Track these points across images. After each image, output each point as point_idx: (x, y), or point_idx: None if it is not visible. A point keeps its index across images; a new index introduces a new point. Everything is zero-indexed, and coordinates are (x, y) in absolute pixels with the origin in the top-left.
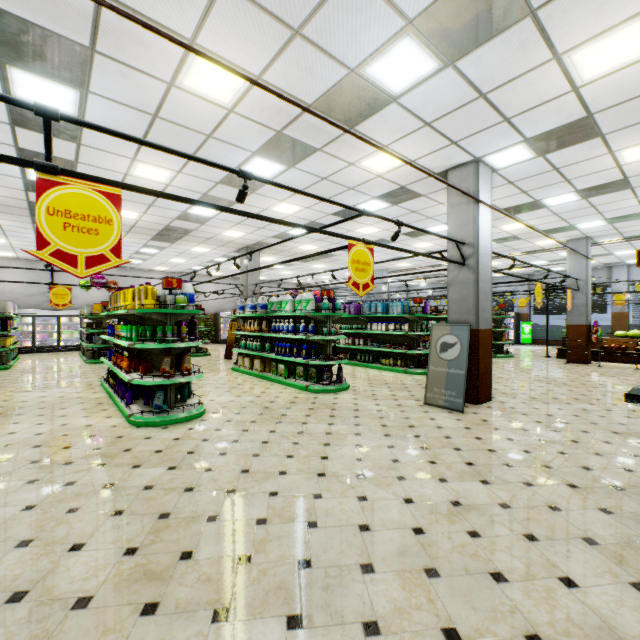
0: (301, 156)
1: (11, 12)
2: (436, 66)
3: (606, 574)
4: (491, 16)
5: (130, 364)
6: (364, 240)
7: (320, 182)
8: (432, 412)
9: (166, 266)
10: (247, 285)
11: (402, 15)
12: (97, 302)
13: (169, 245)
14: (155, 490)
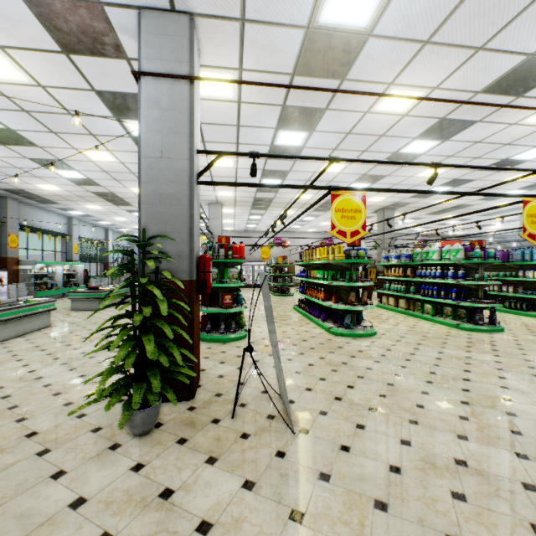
0: (458, 130)
1: (292, 105)
2: None
3: None
4: None
5: (324, 295)
6: None
7: (472, 146)
8: None
9: (315, 228)
10: (383, 239)
11: None
12: (272, 256)
13: (323, 213)
14: (374, 371)
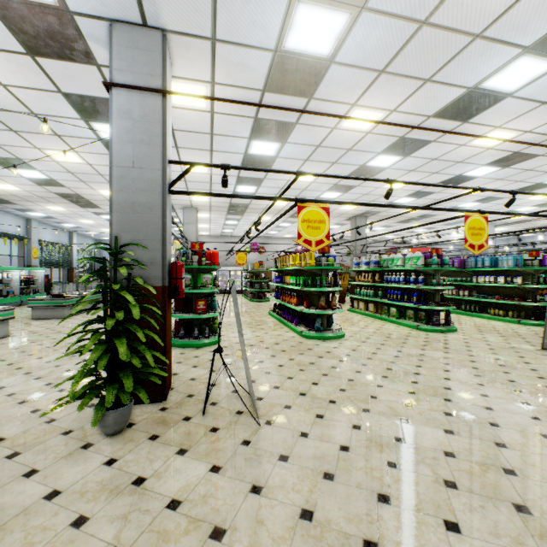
0: (416, 148)
1: (264, 118)
2: None
3: None
4: None
5: (297, 300)
6: (479, 211)
7: (430, 162)
8: None
9: (292, 234)
10: (356, 246)
11: (518, 47)
12: (249, 261)
13: None
14: (338, 369)
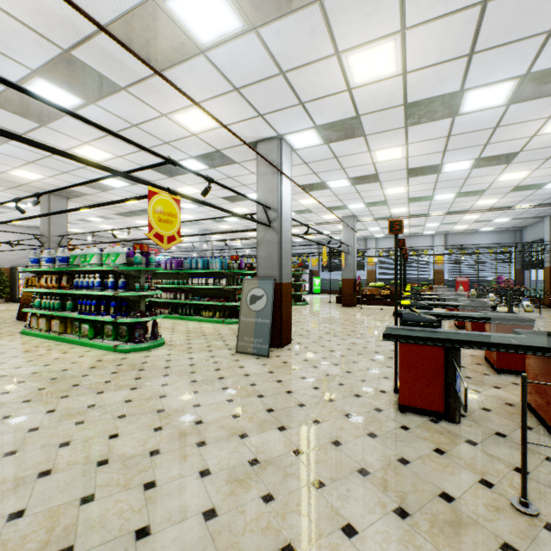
0: (102, 91)
1: None
2: (241, 26)
3: (377, 507)
4: None
5: None
6: (169, 189)
7: (131, 129)
8: (242, 360)
9: None
10: (50, 236)
11: None
12: None
13: None
14: None
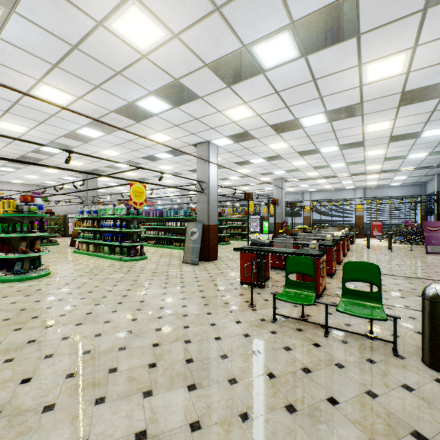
0: (113, 130)
1: None
2: (170, 107)
3: (199, 303)
4: (185, 96)
5: None
6: (140, 181)
7: (128, 142)
8: (183, 266)
9: (22, 180)
10: (87, 197)
11: (147, 89)
12: None
13: (24, 167)
14: (18, 303)
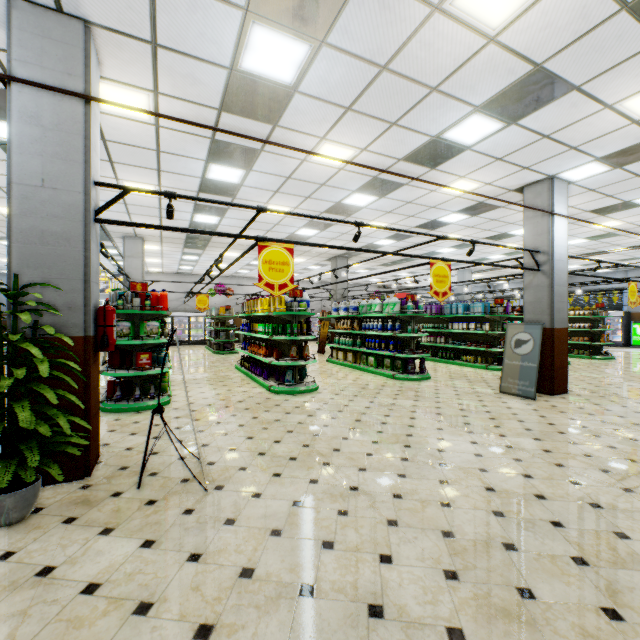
0: (390, 190)
1: (223, 140)
2: (501, 126)
3: (606, 483)
4: (542, 95)
5: (266, 351)
6: (443, 259)
7: (405, 205)
8: (505, 398)
9: None
10: (337, 289)
11: (470, 105)
12: (214, 305)
13: None
14: (305, 424)
